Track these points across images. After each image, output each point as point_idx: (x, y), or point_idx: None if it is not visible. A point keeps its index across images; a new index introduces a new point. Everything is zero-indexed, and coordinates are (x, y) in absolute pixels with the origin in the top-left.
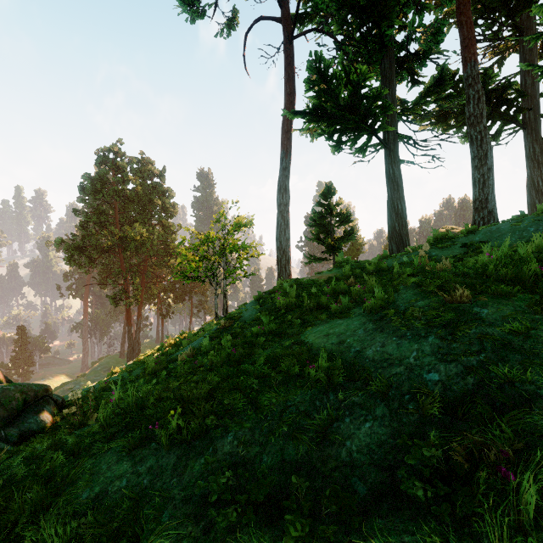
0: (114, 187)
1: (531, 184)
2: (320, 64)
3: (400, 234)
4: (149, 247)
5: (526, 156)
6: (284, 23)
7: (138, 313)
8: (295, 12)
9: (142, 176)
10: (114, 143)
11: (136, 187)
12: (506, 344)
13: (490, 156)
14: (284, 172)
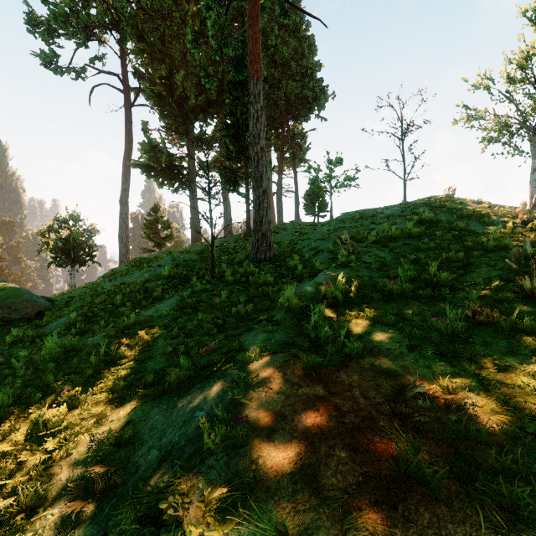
0: None
1: None
2: (151, 143)
3: (197, 238)
4: None
5: None
6: (126, 96)
7: None
8: (135, 99)
9: None
10: None
11: None
12: (181, 259)
13: (229, 208)
14: (125, 192)
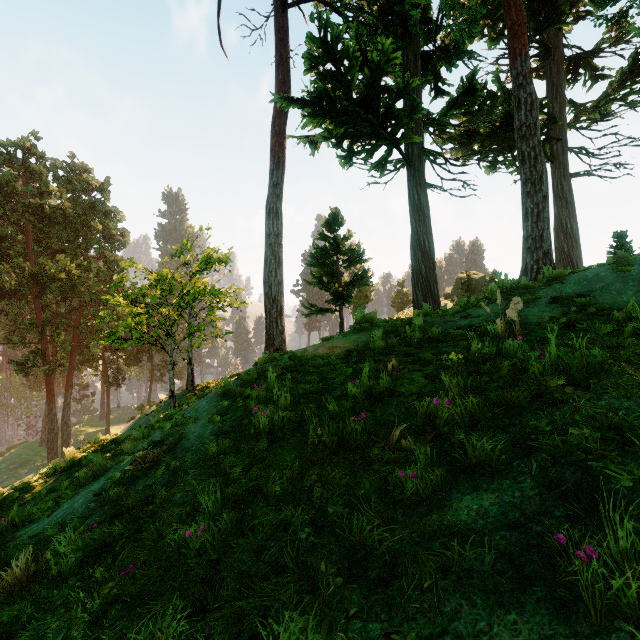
0: (24, 200)
1: (559, 226)
2: (326, 32)
3: (428, 279)
4: (83, 289)
5: (554, 193)
6: None
7: (67, 383)
8: None
9: (72, 189)
10: (26, 137)
11: (61, 202)
12: None
13: (546, 180)
14: (275, 190)
